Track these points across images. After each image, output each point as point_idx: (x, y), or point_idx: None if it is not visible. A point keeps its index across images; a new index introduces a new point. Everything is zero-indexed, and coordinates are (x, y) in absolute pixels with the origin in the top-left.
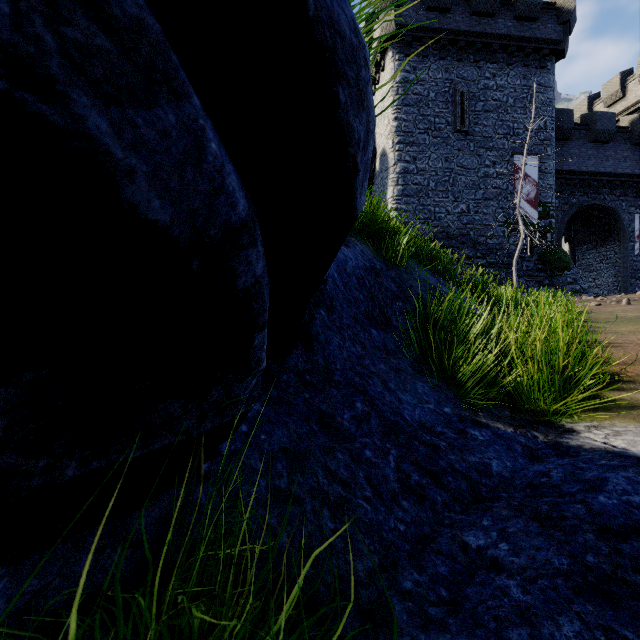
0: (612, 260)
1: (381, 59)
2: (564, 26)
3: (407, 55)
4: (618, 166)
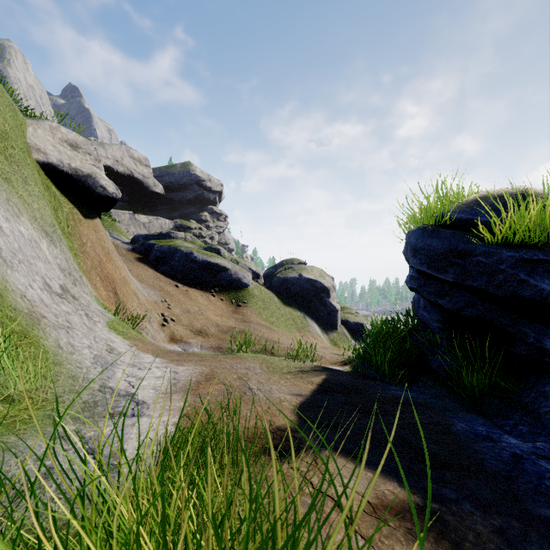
0: None
1: None
2: None
3: None
4: None
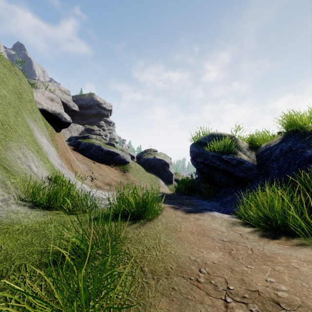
0: None
1: None
2: None
3: None
4: None
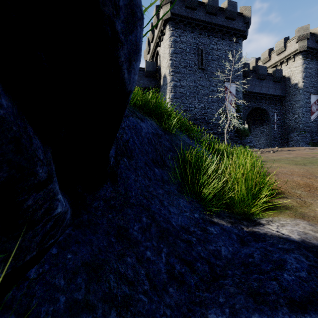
0: (265, 132)
1: (163, 29)
2: (246, 24)
3: (176, 28)
4: (268, 90)
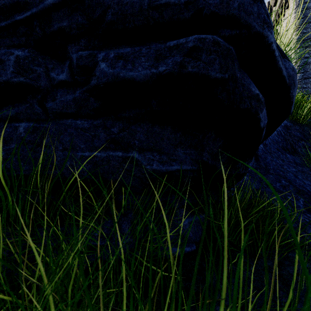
0: None
1: (286, 2)
2: None
3: None
4: None
